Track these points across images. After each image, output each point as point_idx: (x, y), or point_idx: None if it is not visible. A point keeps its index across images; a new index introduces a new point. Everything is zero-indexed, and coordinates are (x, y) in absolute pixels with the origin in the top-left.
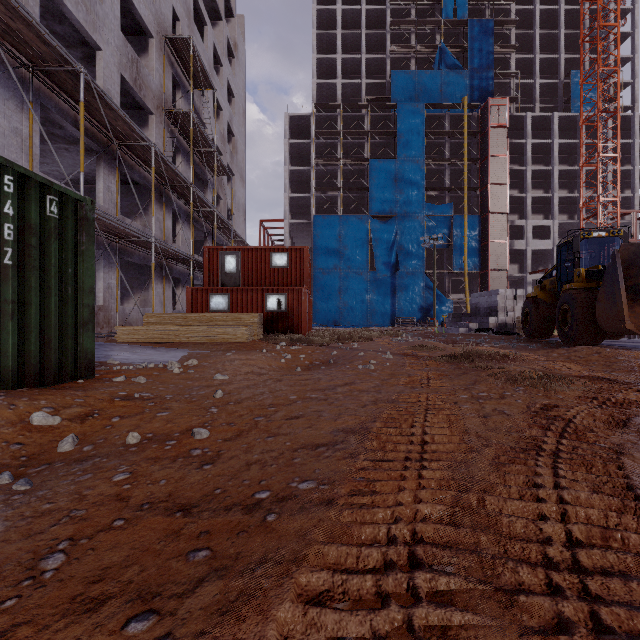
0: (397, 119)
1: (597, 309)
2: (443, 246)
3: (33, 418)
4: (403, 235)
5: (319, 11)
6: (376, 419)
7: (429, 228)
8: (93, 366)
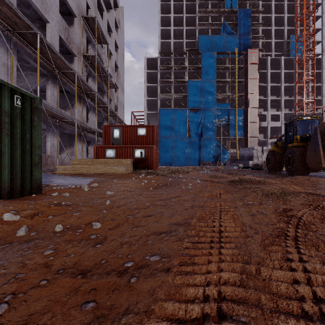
0: (201, 60)
1: (306, 157)
2: (225, 125)
3: (4, 216)
4: (205, 119)
5: (162, 5)
6: (193, 217)
7: (218, 115)
8: (41, 187)
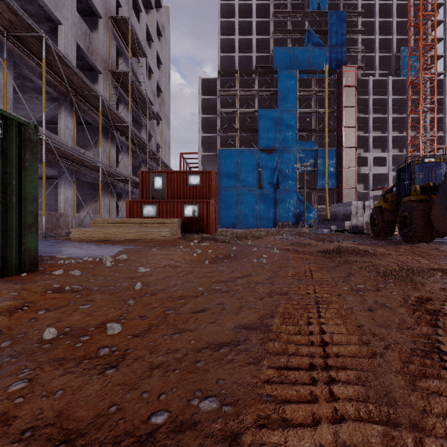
0: (278, 81)
1: (432, 215)
2: (310, 171)
3: None
4: (282, 163)
5: (222, 5)
6: (274, 314)
7: (300, 158)
8: (36, 261)
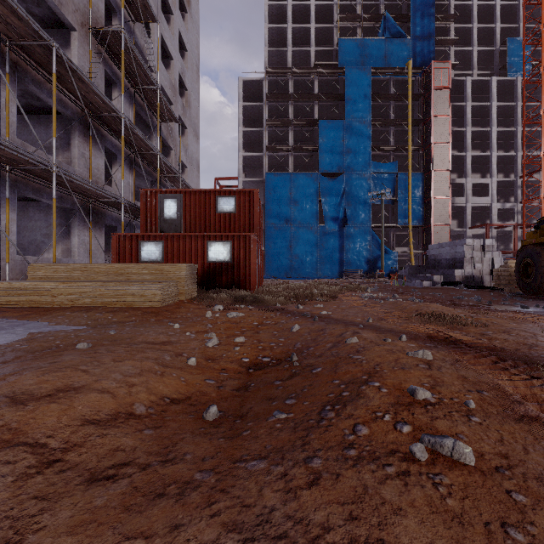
0: (345, 82)
1: None
2: (388, 202)
3: None
4: (350, 192)
5: None
6: None
7: (375, 185)
8: None
